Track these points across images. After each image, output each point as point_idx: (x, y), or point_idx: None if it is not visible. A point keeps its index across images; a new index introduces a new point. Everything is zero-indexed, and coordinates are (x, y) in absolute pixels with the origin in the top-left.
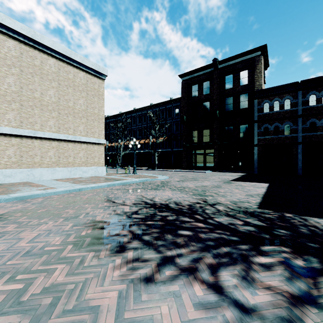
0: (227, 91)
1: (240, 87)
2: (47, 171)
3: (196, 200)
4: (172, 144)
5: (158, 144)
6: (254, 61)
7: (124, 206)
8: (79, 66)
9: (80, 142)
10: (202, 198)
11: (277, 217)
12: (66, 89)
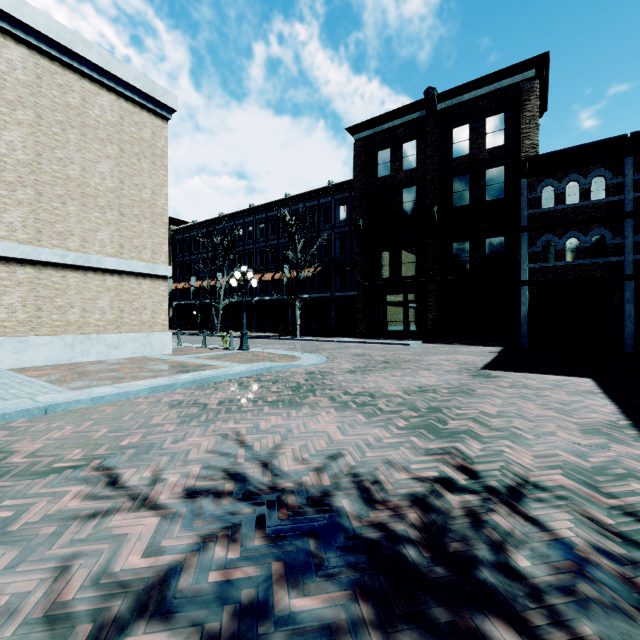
0: (458, 162)
1: (487, 152)
2: (1, 347)
3: (433, 464)
4: (333, 282)
5: (302, 282)
6: (519, 92)
7: (136, 519)
8: (99, 78)
9: (101, 270)
10: (447, 447)
11: None
12: (61, 132)
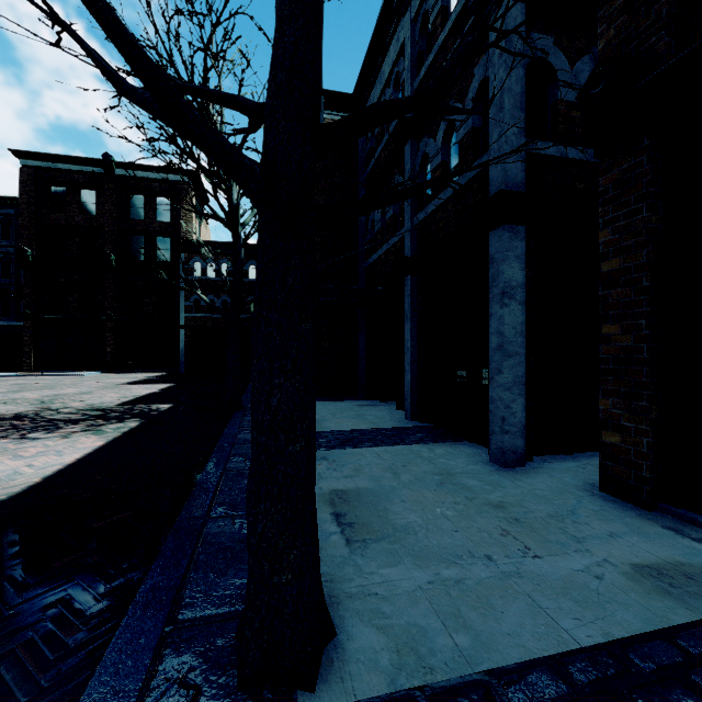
0: (135, 224)
1: (158, 224)
2: None
3: (32, 409)
4: None
5: None
6: (181, 188)
7: None
8: None
9: None
10: (45, 406)
11: (126, 408)
12: None
